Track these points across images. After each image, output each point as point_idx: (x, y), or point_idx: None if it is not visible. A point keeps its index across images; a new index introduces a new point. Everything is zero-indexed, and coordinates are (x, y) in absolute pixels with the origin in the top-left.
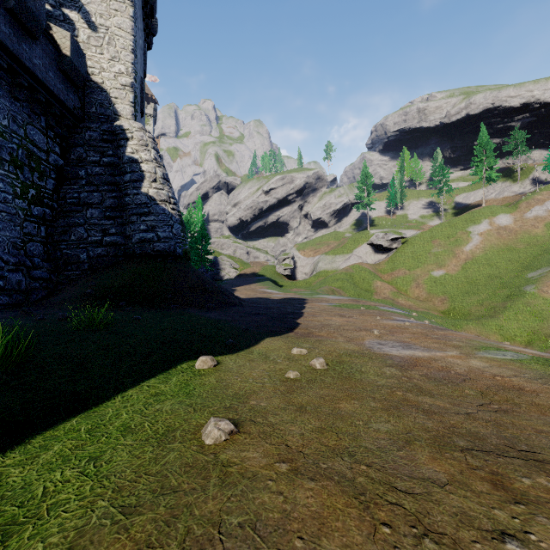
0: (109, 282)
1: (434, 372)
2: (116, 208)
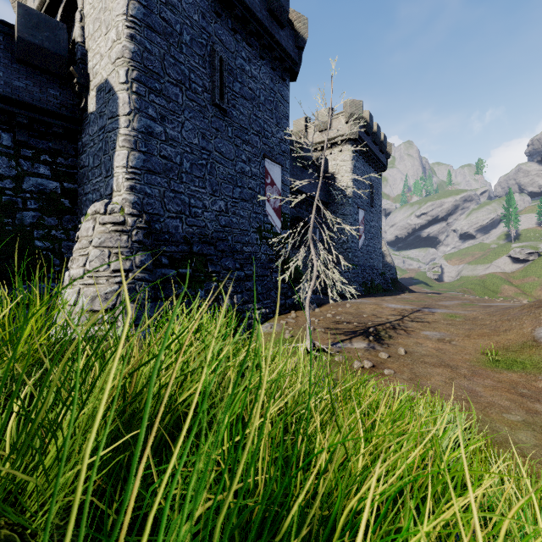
0: None
1: None
2: None
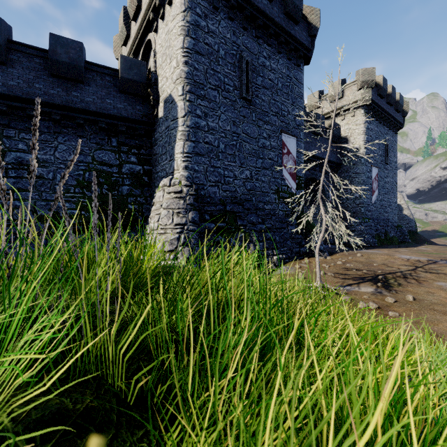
0: None
1: None
2: None
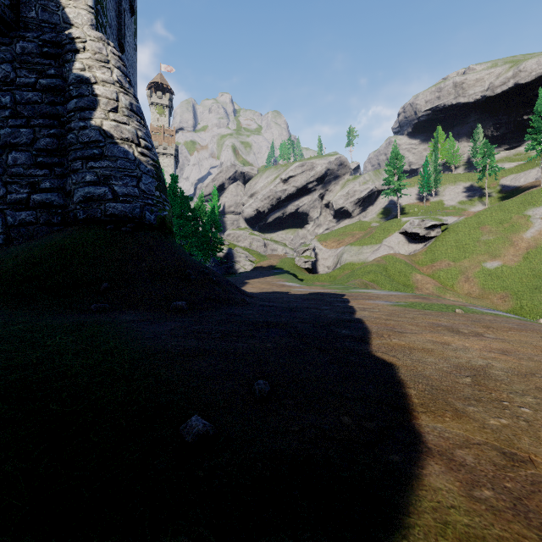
0: (1, 260)
1: None
2: (55, 152)
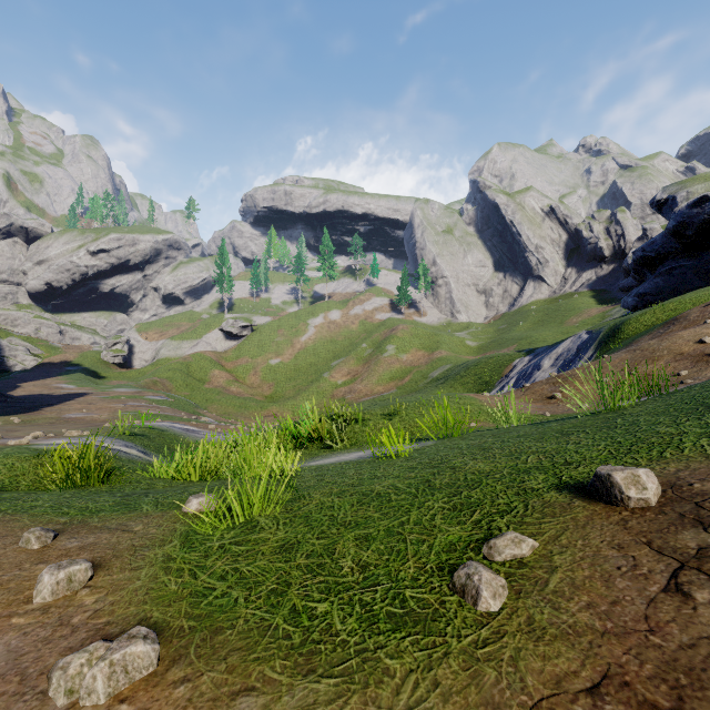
0: None
1: (74, 420)
2: None
